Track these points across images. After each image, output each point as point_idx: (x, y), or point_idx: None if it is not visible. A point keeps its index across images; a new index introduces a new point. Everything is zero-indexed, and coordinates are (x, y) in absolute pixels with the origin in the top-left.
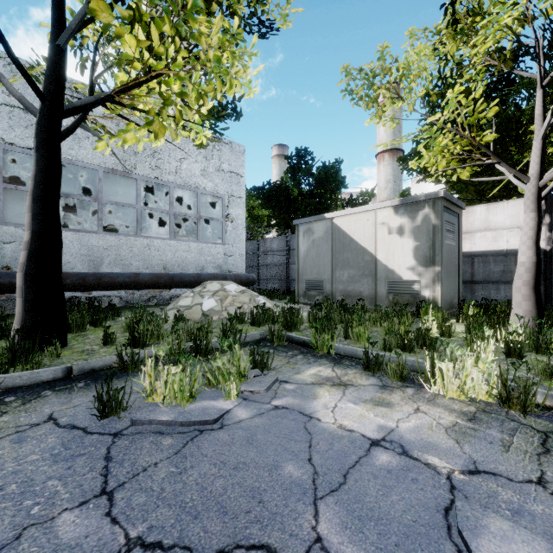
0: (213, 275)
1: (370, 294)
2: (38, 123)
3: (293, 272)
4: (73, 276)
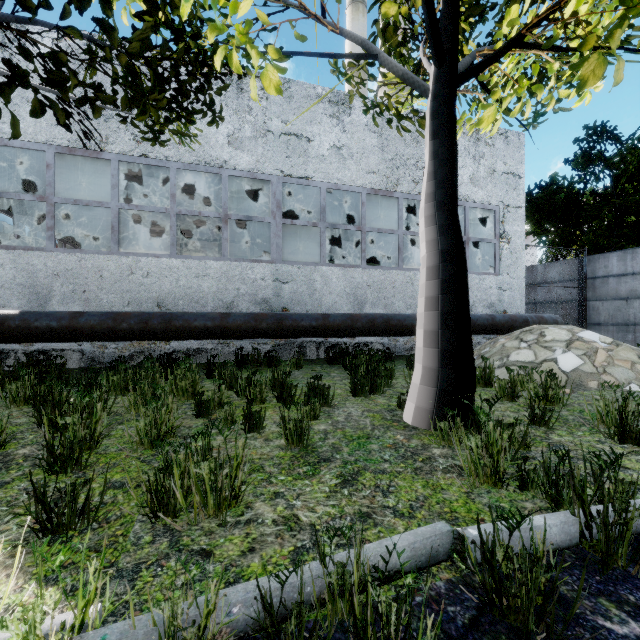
0: (510, 316)
1: None
2: (434, 98)
3: (593, 313)
4: (362, 319)
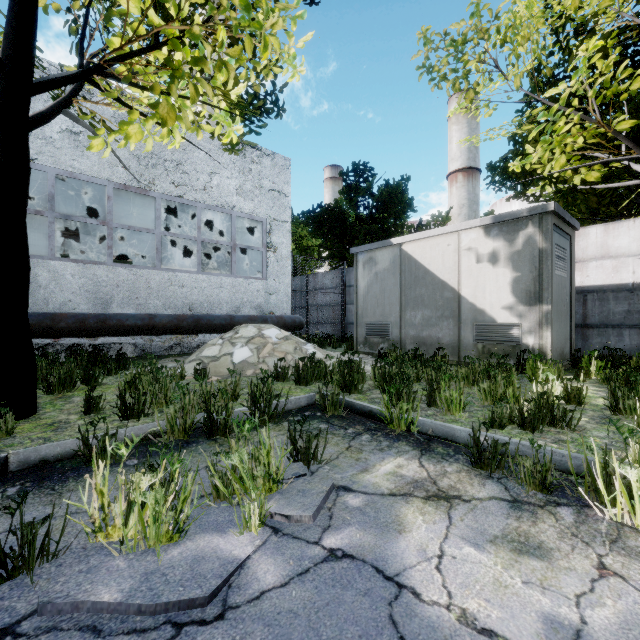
0: (250, 317)
1: (451, 341)
2: None
3: (349, 314)
4: (68, 318)
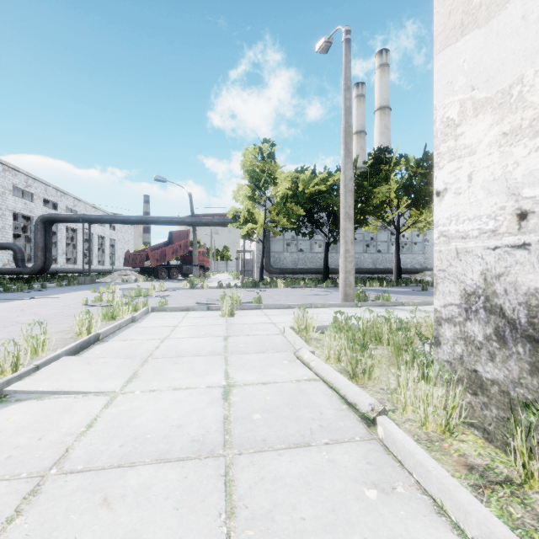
0: (423, 269)
1: None
2: (396, 237)
3: None
4: (378, 269)
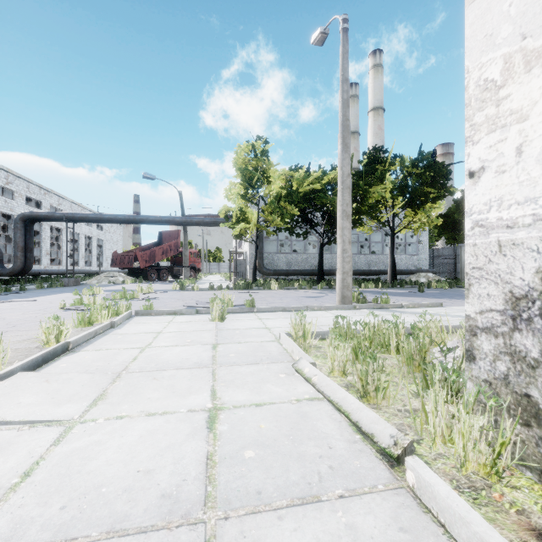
0: (417, 270)
1: None
2: (391, 237)
3: (458, 268)
4: (373, 271)
